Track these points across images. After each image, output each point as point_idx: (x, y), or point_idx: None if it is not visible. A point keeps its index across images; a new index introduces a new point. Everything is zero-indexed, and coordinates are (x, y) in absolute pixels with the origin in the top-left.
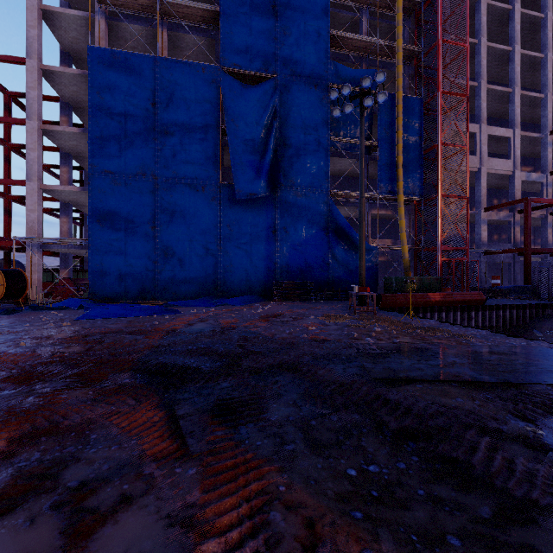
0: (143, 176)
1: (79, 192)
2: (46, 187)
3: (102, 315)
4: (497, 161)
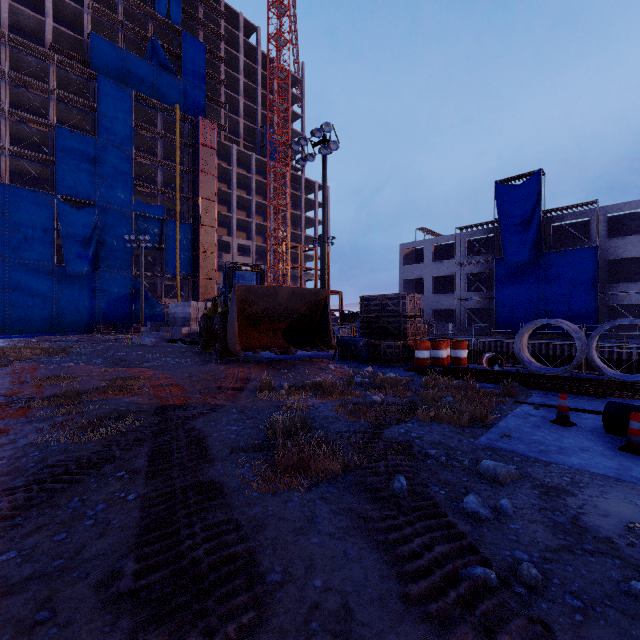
0: None
1: None
2: None
3: None
4: (243, 258)
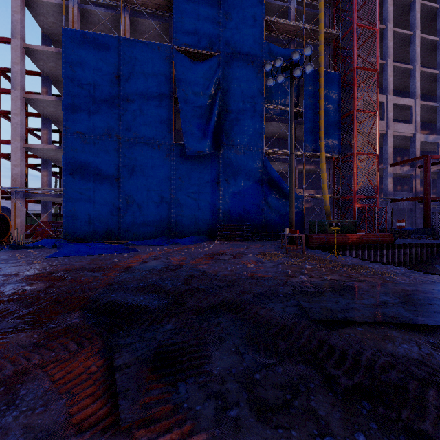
0: (108, 136)
1: (55, 150)
2: (28, 146)
3: (70, 253)
4: (401, 125)
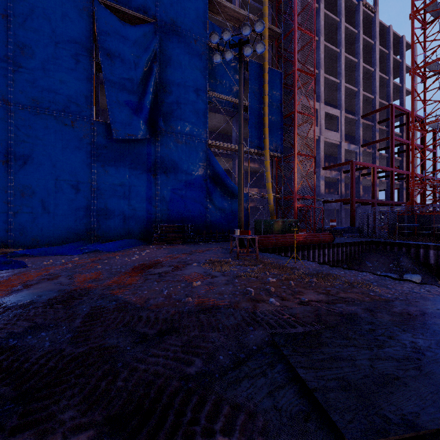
0: None
1: None
2: None
3: None
4: (330, 132)
